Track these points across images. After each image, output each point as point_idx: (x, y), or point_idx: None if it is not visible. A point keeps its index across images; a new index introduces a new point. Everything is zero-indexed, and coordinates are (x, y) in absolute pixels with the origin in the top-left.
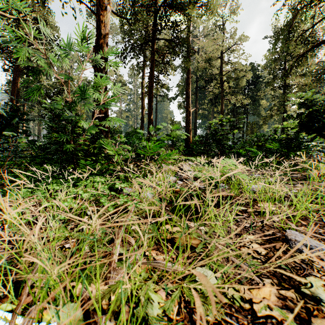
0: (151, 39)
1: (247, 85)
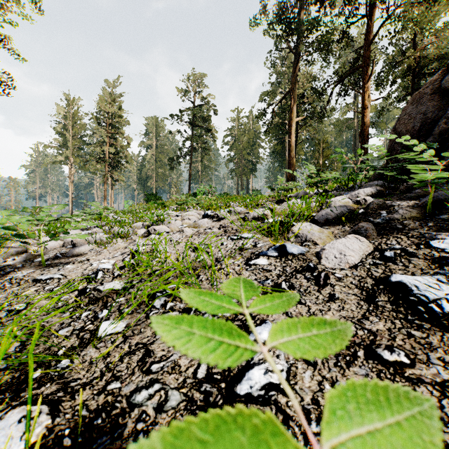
0: (409, 92)
1: None
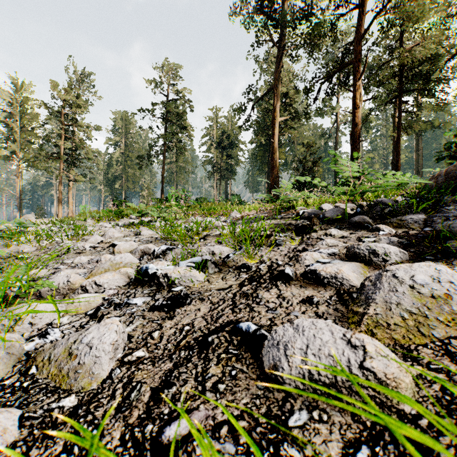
0: (398, 95)
1: None
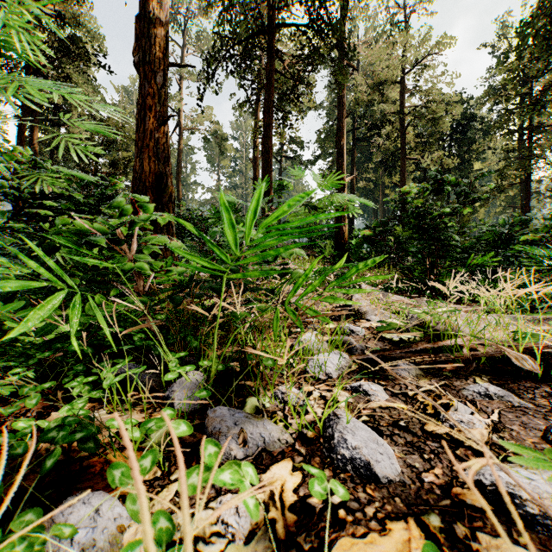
0: (269, 30)
1: (449, 134)
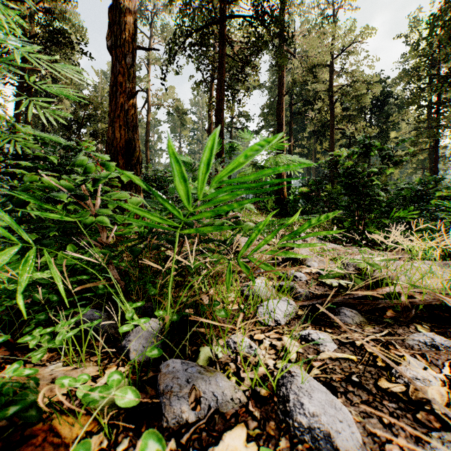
0: (221, 21)
1: (369, 108)
